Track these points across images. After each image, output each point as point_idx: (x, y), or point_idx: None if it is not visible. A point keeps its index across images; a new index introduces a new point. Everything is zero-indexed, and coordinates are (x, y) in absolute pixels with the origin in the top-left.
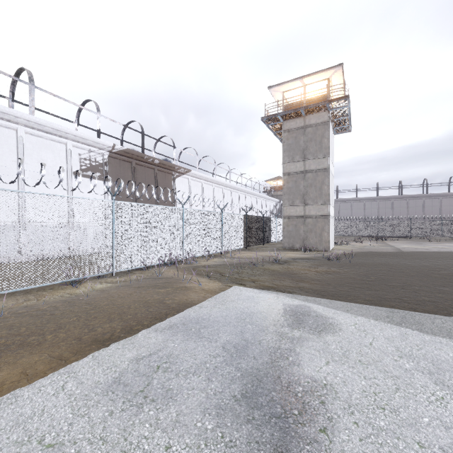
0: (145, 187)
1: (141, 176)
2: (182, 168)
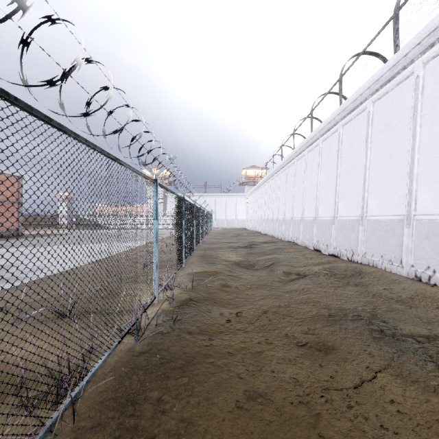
0: None
1: None
2: None
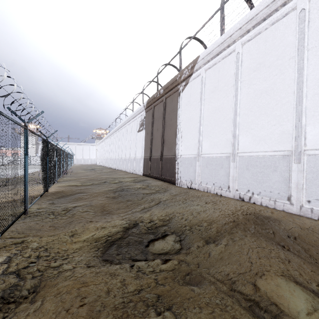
0: (158, 123)
1: (157, 114)
2: (184, 70)
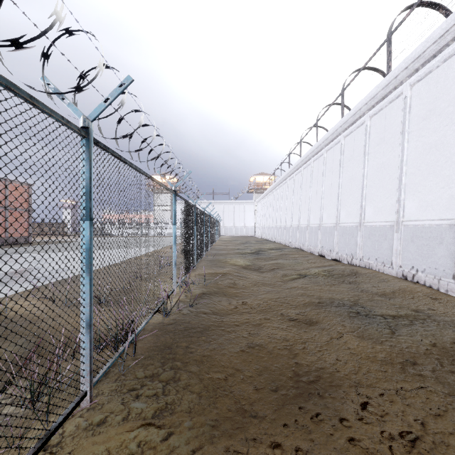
0: None
1: None
2: None
